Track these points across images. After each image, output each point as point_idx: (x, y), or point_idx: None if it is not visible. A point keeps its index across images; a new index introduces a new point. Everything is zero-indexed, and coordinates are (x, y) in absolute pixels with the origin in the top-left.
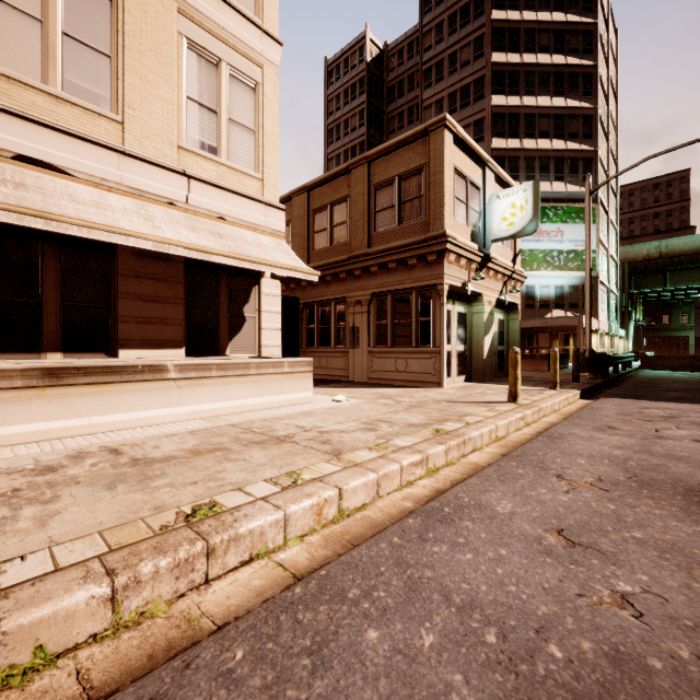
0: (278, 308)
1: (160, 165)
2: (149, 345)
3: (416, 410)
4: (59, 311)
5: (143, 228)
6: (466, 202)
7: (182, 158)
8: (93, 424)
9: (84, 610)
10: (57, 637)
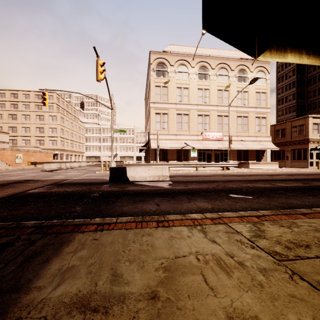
0: (270, 154)
1: (253, 136)
2: (251, 160)
3: (296, 169)
4: (243, 156)
5: (254, 146)
6: (317, 129)
7: (255, 134)
8: (255, 168)
9: (271, 171)
10: (270, 171)
